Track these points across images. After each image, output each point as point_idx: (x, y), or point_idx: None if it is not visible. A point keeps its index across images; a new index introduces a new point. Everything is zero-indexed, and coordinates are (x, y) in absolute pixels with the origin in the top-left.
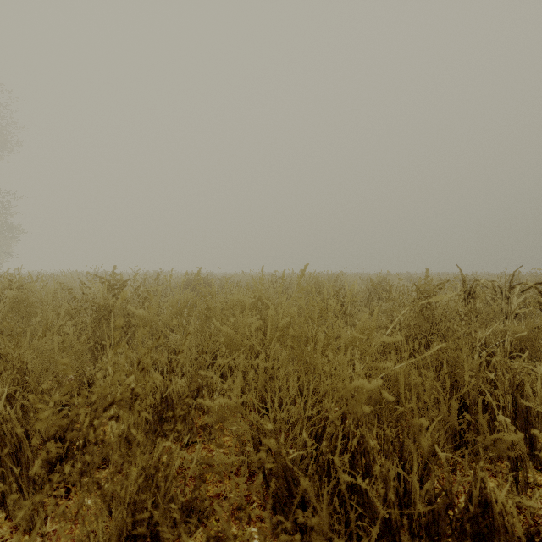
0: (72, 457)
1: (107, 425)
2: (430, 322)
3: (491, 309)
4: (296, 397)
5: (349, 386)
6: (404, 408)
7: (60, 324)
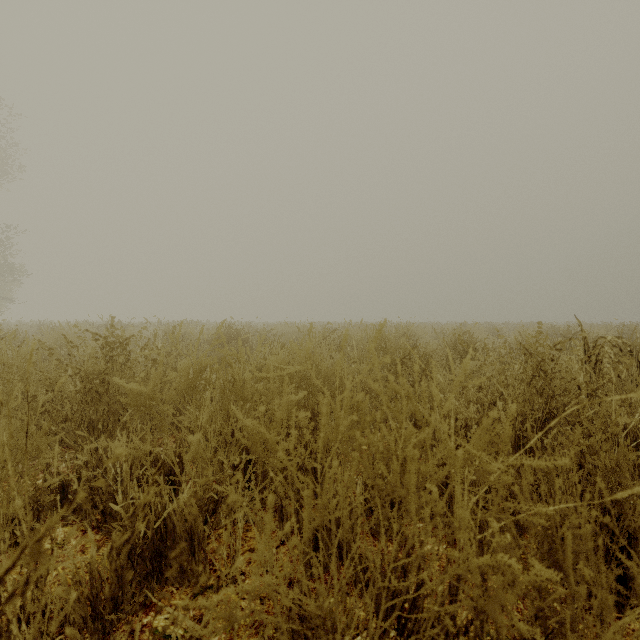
0: (0, 635)
1: (82, 554)
2: (544, 396)
3: (637, 381)
4: (367, 547)
5: (475, 561)
6: (571, 591)
7: (30, 400)
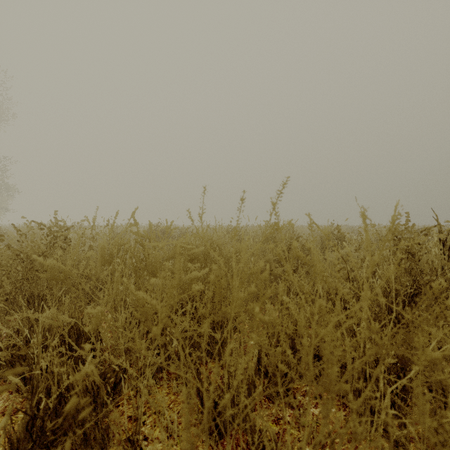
0: None
1: (1, 416)
2: (411, 274)
3: None
4: (267, 444)
5: None
6: None
7: None
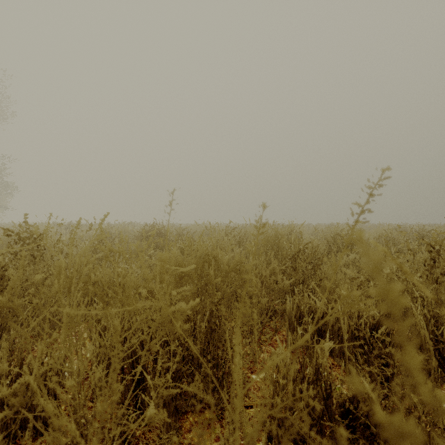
0: None
1: None
2: None
3: None
4: None
5: None
6: None
7: None
